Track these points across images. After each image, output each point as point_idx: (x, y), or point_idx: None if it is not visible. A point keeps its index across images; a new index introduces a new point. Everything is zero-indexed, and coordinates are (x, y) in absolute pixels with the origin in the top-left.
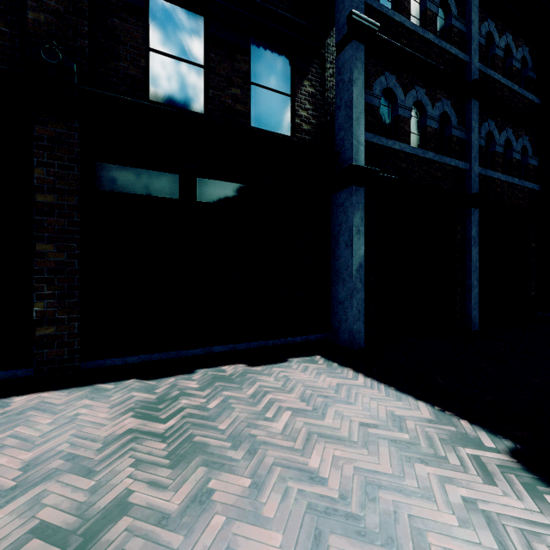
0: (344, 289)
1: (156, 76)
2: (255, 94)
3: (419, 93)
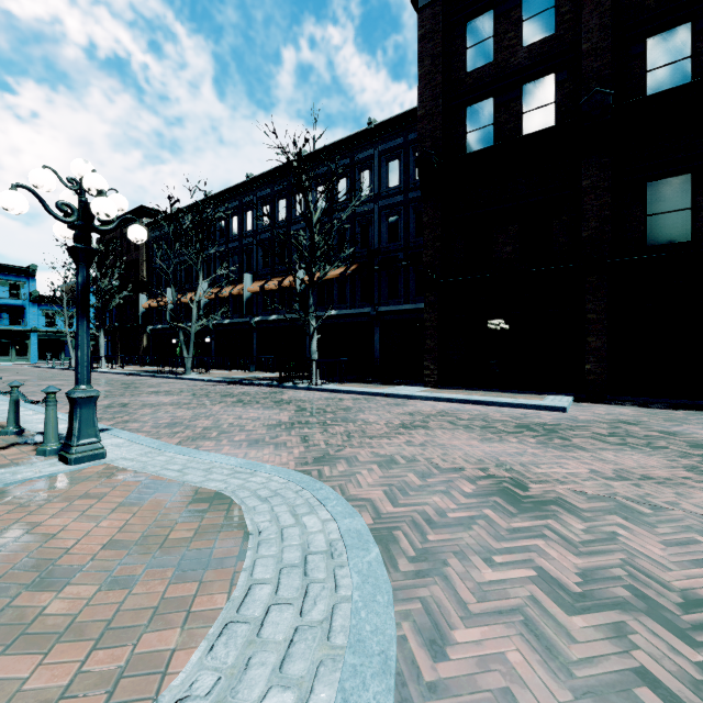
0: None
1: (651, 230)
2: None
3: None
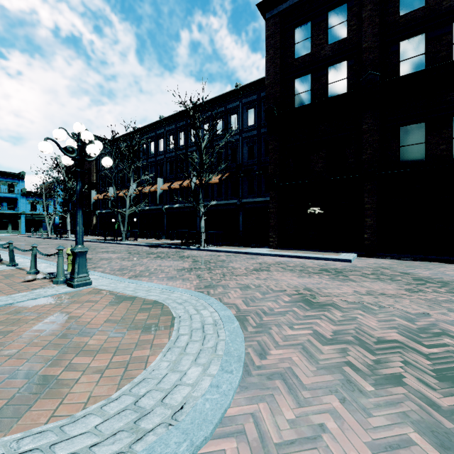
0: None
1: (402, 155)
2: None
3: None
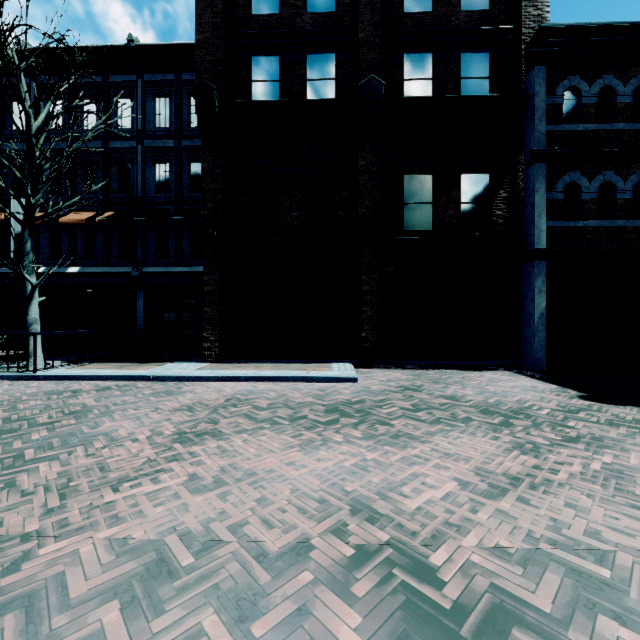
0: (529, 330)
1: (407, 216)
2: (464, 209)
3: (607, 175)
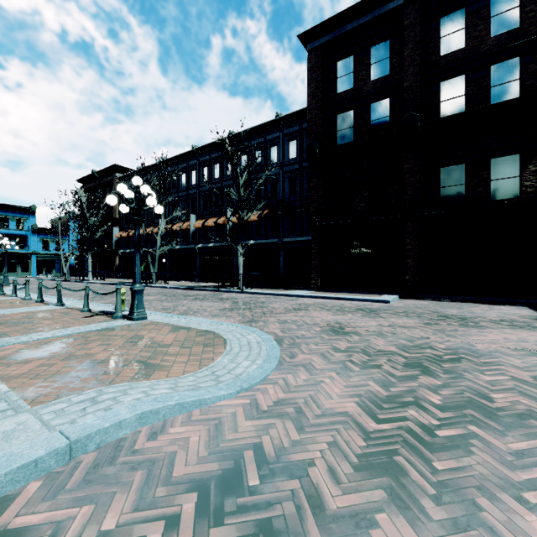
0: None
1: (443, 196)
2: (493, 185)
3: None
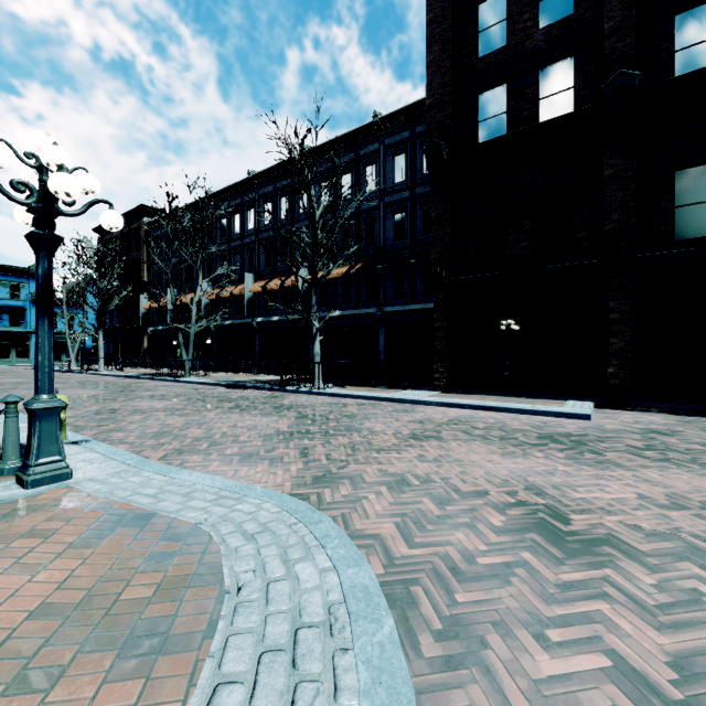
0: None
1: (680, 222)
2: None
3: None
